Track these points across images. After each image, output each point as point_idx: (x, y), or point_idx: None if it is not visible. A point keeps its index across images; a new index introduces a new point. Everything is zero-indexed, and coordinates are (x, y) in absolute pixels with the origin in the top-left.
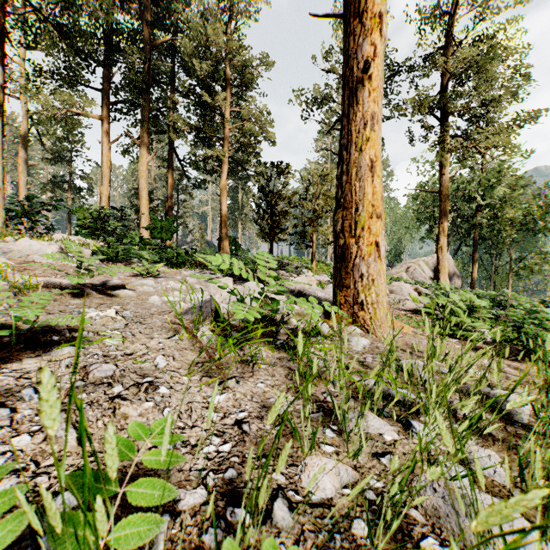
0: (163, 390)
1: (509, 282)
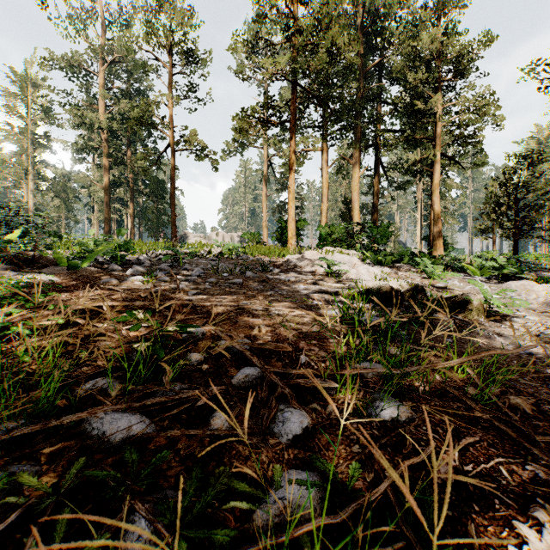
0: None
1: None
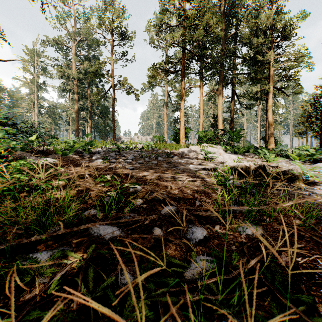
0: None
1: None
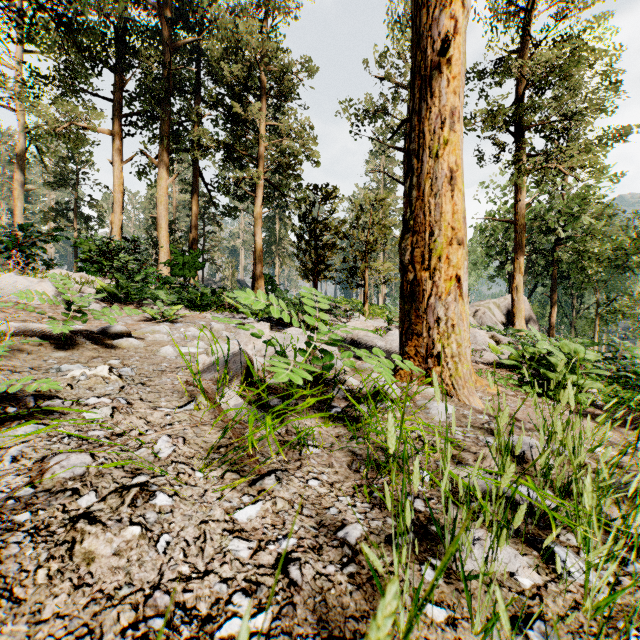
0: (161, 500)
1: (595, 328)
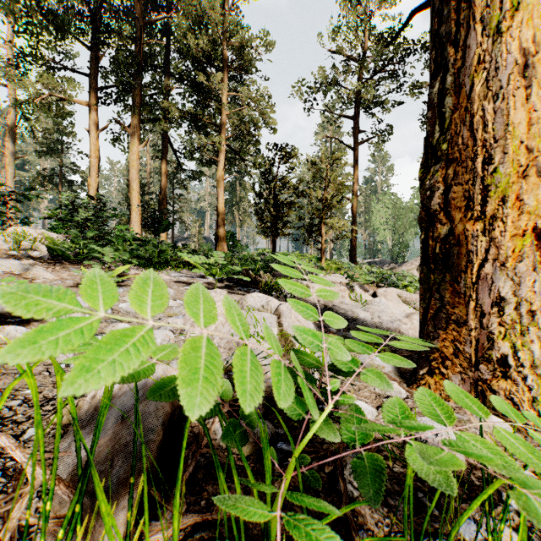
0: None
1: None
